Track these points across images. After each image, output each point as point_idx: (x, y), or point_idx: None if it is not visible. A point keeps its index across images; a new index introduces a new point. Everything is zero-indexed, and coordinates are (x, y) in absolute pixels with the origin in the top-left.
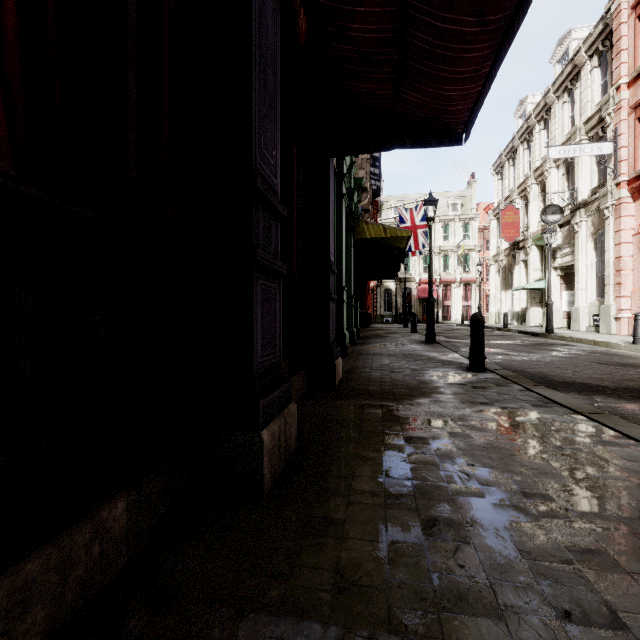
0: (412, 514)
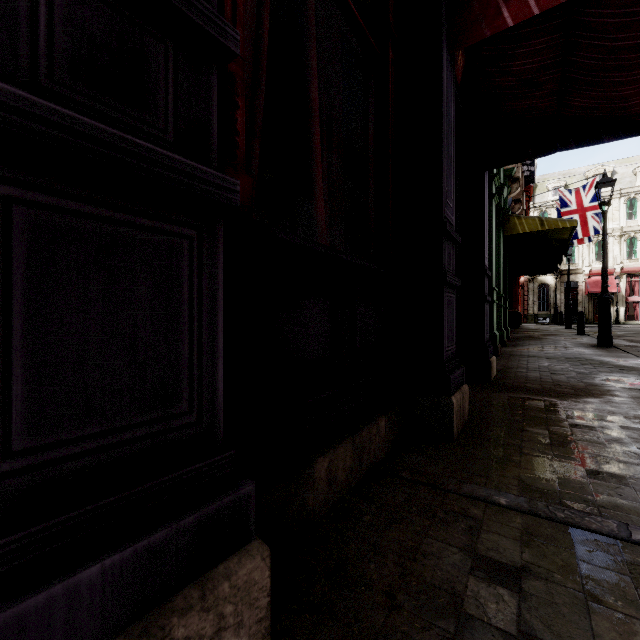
0: (577, 466)
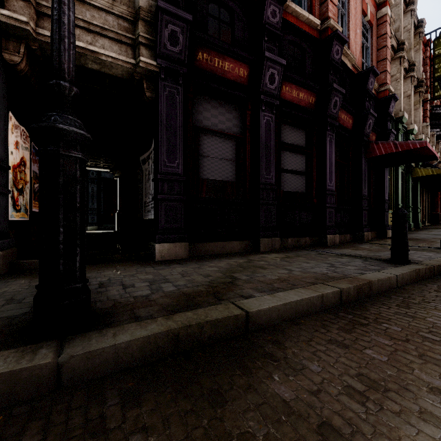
0: (388, 243)
